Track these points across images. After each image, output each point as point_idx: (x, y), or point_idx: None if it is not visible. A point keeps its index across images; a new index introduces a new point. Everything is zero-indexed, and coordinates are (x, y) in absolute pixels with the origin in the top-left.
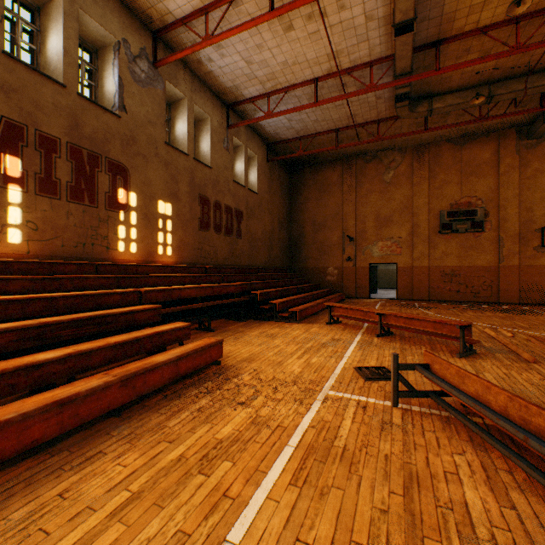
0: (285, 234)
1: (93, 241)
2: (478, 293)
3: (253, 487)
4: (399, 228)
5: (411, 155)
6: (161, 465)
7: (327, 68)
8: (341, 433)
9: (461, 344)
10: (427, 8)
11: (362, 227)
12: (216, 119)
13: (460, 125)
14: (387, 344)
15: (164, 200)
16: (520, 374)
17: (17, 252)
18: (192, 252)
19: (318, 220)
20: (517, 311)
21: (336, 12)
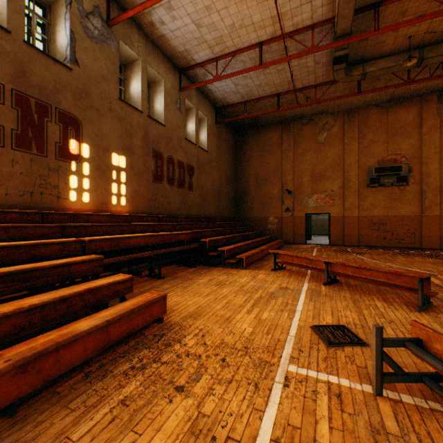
0: (232, 188)
1: (41, 190)
2: (402, 239)
3: None
4: (332, 182)
5: (343, 118)
6: None
7: (271, 32)
8: None
9: (420, 297)
10: None
11: (299, 182)
12: (169, 81)
13: (390, 88)
14: (336, 294)
15: (118, 153)
16: None
17: None
18: (145, 202)
19: (260, 175)
20: (442, 256)
21: None
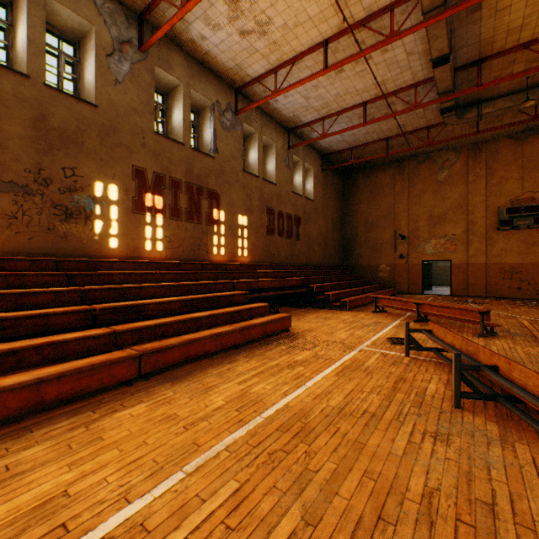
0: (338, 234)
1: (199, 247)
2: None
3: (315, 375)
4: (454, 226)
5: (466, 153)
6: (268, 365)
7: (374, 93)
8: (366, 363)
9: (481, 326)
10: (464, 39)
11: (414, 226)
12: (279, 144)
13: (514, 125)
14: (420, 327)
15: (242, 214)
16: (523, 348)
17: (161, 256)
18: (261, 253)
19: (370, 220)
20: None
21: (380, 54)
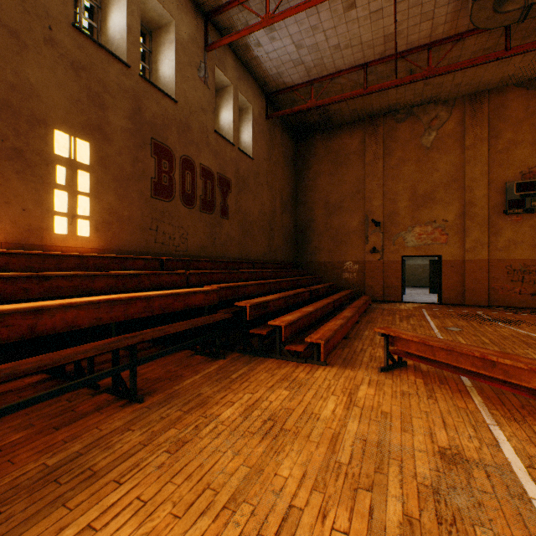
0: (290, 219)
1: None
2: None
3: None
4: (445, 208)
5: (462, 108)
6: None
7: None
8: None
9: None
10: None
11: (391, 208)
12: (185, 28)
13: None
14: None
15: (71, 133)
16: None
17: None
18: (136, 233)
19: (331, 200)
20: None
21: None
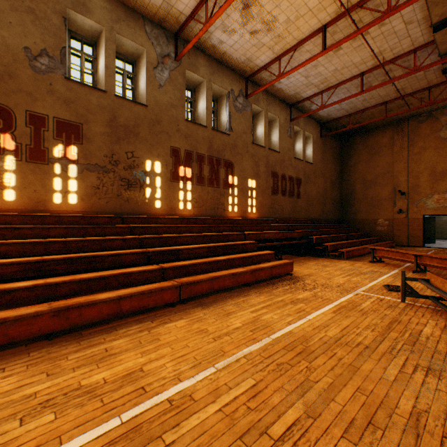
0: (336, 192)
1: (217, 206)
2: None
3: (315, 311)
4: None
5: None
6: (274, 300)
7: (371, 64)
8: (362, 305)
9: None
10: None
11: (414, 182)
12: (282, 118)
13: None
14: (418, 277)
15: (251, 178)
16: None
17: (190, 213)
18: (267, 210)
19: (367, 178)
20: None
21: (377, 29)
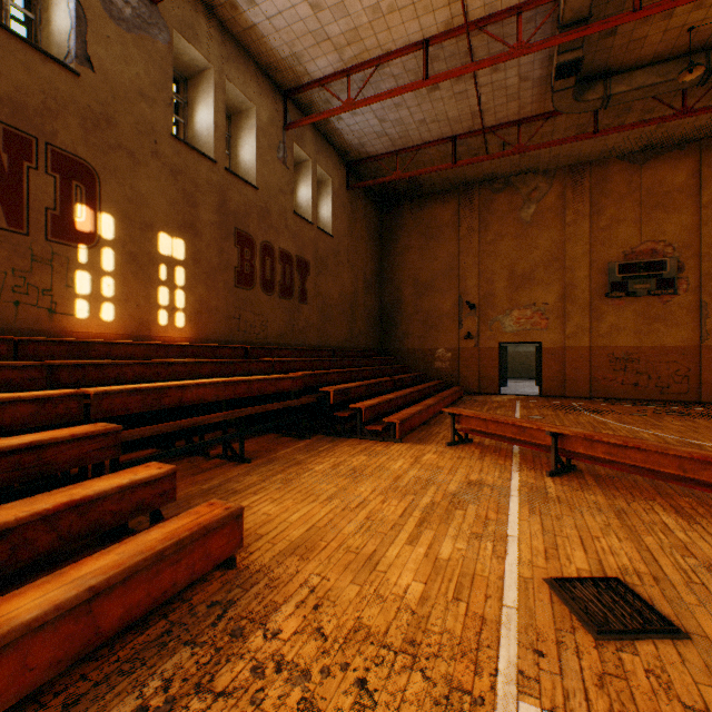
0: (374, 300)
1: (17, 297)
2: (667, 387)
3: None
4: (545, 290)
5: (563, 180)
6: None
7: (445, 19)
8: None
9: None
10: None
11: (488, 289)
12: (265, 112)
13: (651, 124)
14: (578, 496)
15: (171, 233)
16: None
17: None
18: (222, 323)
19: (422, 278)
20: None
21: None
